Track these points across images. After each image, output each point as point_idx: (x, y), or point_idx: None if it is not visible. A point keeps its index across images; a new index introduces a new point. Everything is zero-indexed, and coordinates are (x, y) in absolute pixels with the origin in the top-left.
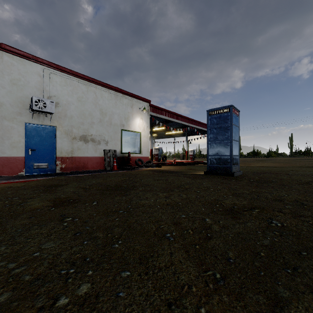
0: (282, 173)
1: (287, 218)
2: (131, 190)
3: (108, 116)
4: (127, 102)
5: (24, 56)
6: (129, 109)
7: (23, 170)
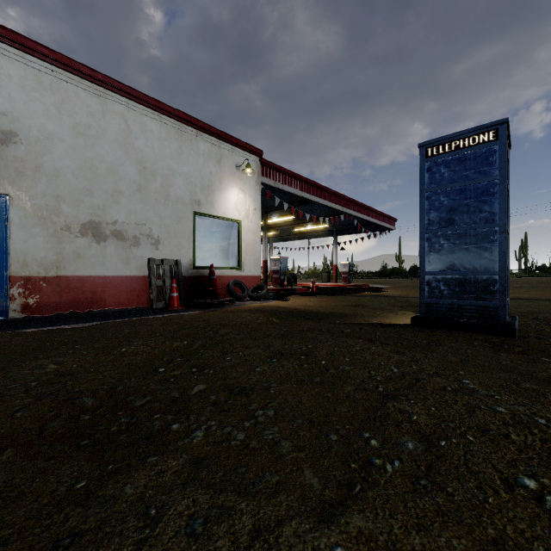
0: None
1: None
2: (142, 460)
3: (161, 178)
4: (209, 150)
5: None
6: (214, 166)
7: None
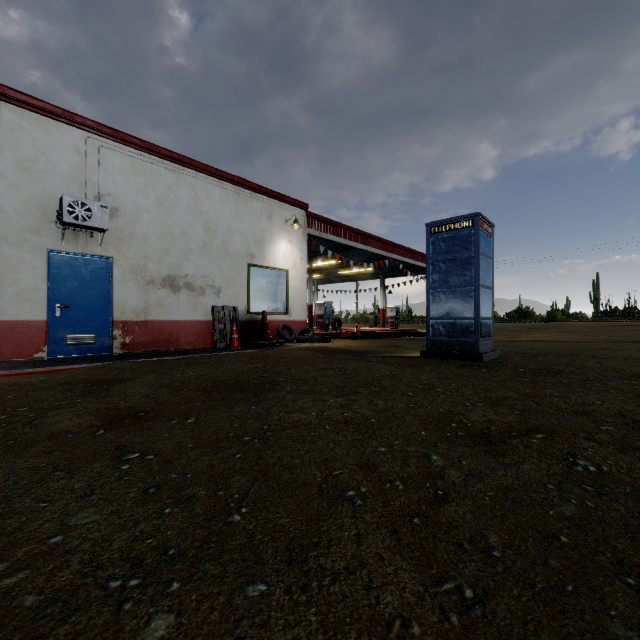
0: (584, 356)
1: (608, 455)
2: (269, 392)
3: (221, 236)
4: (261, 208)
5: (45, 111)
6: (265, 222)
7: (43, 348)
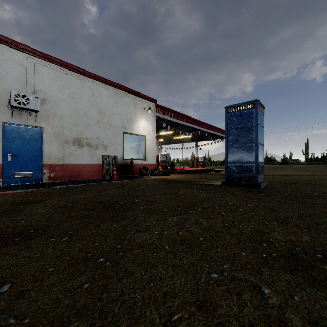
0: (317, 184)
1: None
2: (128, 211)
3: (107, 116)
4: (130, 101)
5: (1, 40)
6: (132, 109)
7: None
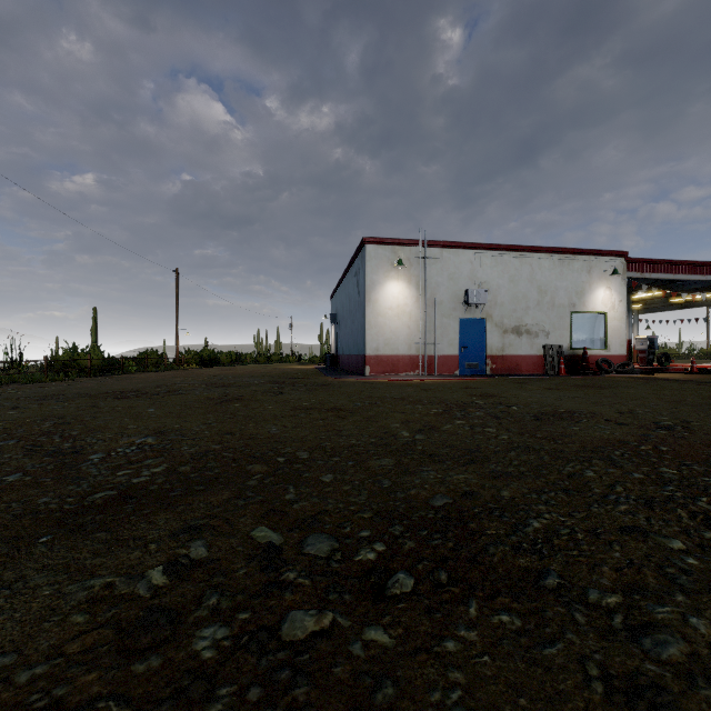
0: None
1: None
2: (609, 388)
3: (550, 294)
4: (581, 266)
5: (458, 247)
6: (584, 276)
7: (457, 369)
